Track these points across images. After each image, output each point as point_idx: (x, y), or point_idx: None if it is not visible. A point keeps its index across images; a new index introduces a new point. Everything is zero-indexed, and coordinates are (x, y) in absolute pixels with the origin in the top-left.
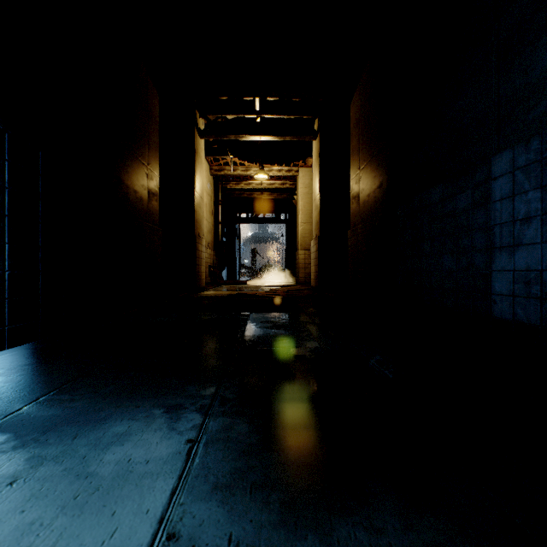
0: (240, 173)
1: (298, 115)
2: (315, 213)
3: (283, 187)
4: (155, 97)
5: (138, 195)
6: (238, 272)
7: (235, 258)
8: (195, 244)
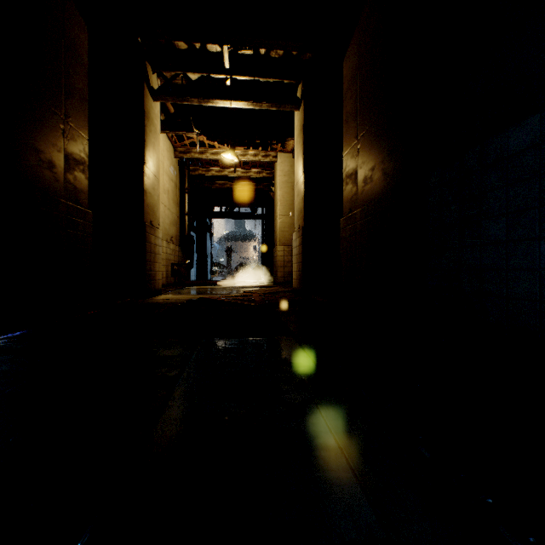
0: (210, 157)
1: (278, 78)
2: (298, 199)
3: (259, 176)
4: (80, 27)
5: (44, 156)
6: (209, 271)
7: (206, 255)
8: (144, 235)
